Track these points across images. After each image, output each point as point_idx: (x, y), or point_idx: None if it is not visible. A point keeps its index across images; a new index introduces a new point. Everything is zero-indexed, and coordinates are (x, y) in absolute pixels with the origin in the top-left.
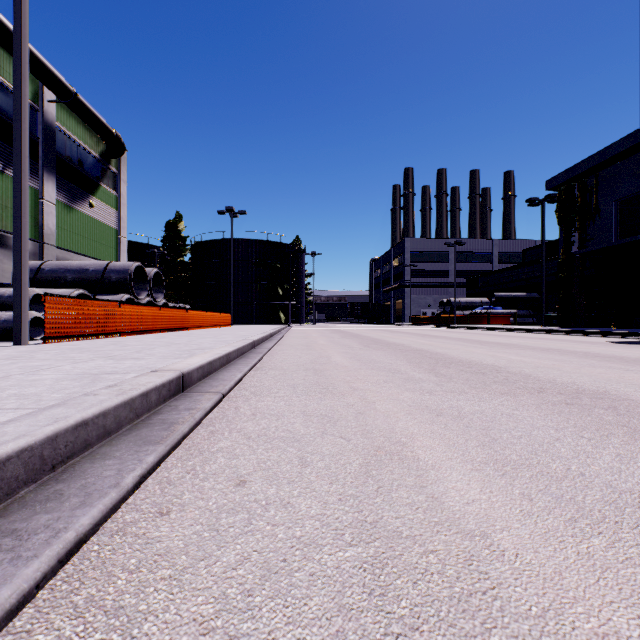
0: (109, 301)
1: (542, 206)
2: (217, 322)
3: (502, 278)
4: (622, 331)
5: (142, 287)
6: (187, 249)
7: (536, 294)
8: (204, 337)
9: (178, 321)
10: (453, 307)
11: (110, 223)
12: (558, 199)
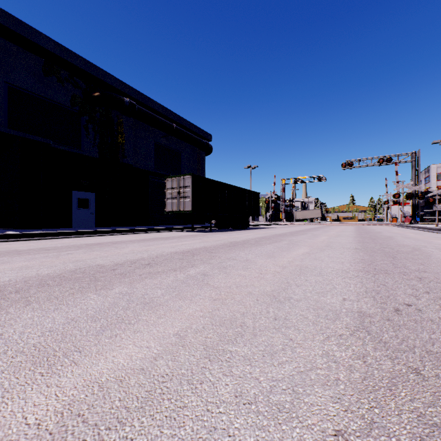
0: None
1: None
2: None
3: None
4: (145, 228)
5: None
6: None
7: None
8: None
9: None
10: None
11: None
12: None
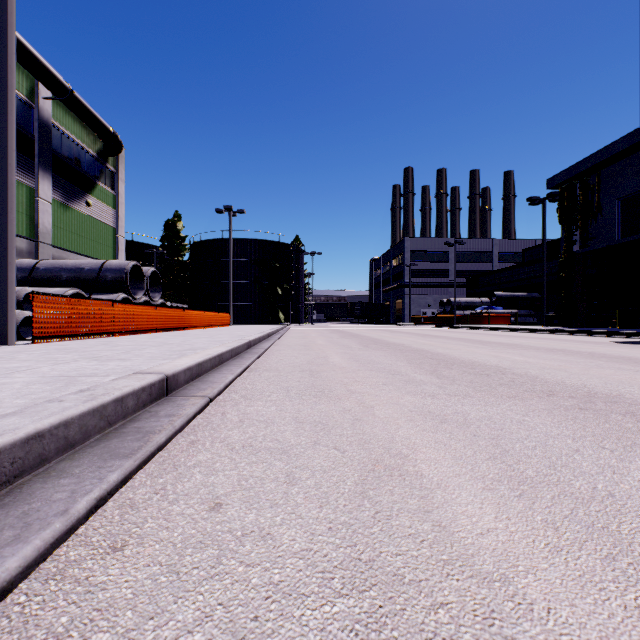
0: (102, 300)
1: (543, 205)
2: (215, 322)
3: (502, 278)
4: (625, 331)
5: (139, 286)
6: (186, 249)
7: (537, 294)
8: (199, 337)
9: (175, 321)
10: (453, 307)
11: (107, 222)
12: (559, 198)
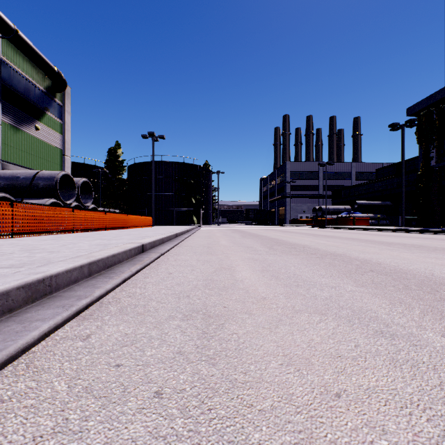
0: None
1: (402, 130)
2: (138, 223)
3: (360, 190)
4: None
5: (70, 193)
6: (124, 169)
7: (389, 202)
8: (99, 238)
9: (95, 222)
10: (323, 212)
11: (55, 144)
12: (418, 123)
